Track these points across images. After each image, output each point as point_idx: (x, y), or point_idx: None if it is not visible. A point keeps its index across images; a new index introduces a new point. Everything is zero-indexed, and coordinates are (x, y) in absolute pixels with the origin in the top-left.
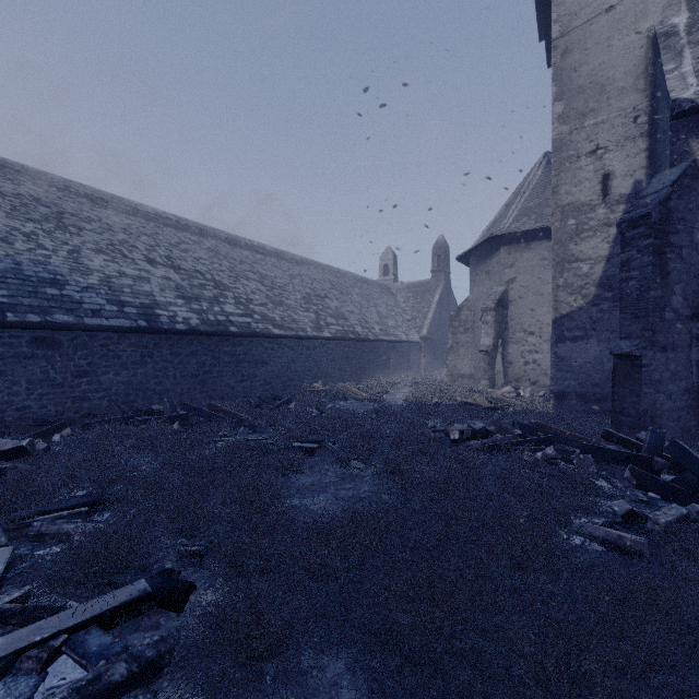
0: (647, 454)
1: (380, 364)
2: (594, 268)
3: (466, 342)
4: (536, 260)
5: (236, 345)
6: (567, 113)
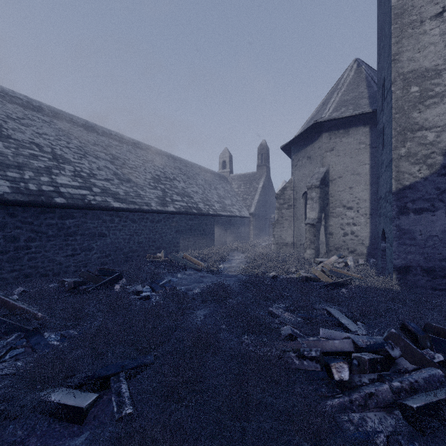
0: None
1: (219, 234)
2: (441, 135)
3: (290, 216)
4: (354, 144)
5: (65, 217)
6: None
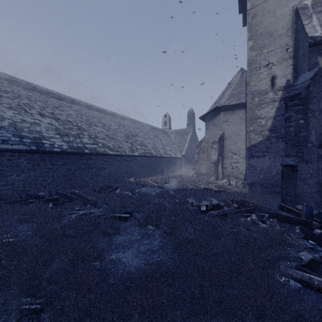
0: (305, 218)
1: (163, 168)
2: (267, 122)
3: (204, 158)
4: (237, 119)
5: (88, 159)
6: (254, 46)
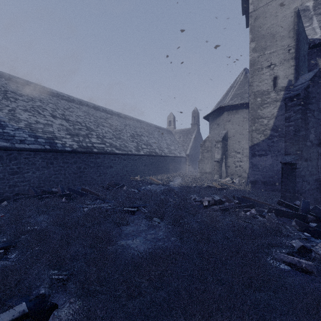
0: (302, 213)
1: (167, 167)
2: (269, 121)
3: (208, 157)
4: (241, 118)
5: (97, 158)
6: (256, 47)
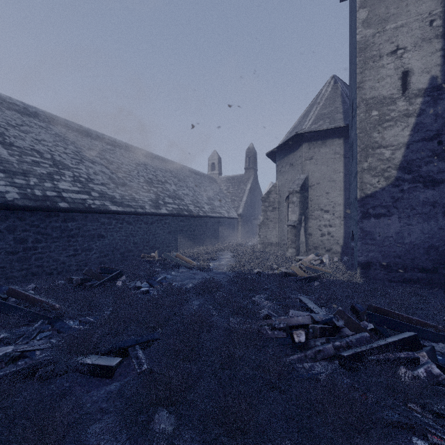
0: None
1: (209, 234)
2: (395, 153)
3: (274, 218)
4: (330, 154)
5: (67, 220)
6: (370, 18)
